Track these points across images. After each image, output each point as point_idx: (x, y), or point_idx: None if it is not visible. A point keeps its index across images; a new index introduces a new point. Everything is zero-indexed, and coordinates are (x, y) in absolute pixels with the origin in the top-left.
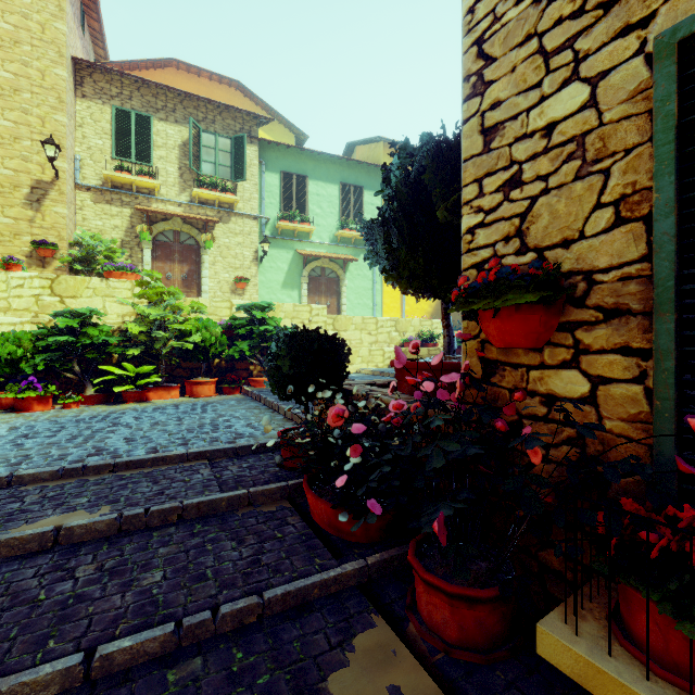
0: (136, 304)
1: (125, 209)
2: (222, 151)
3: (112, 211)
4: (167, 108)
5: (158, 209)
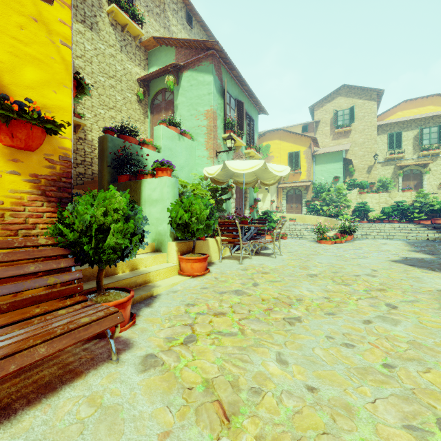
0: (415, 198)
1: (391, 166)
2: (432, 133)
3: (387, 168)
4: (407, 126)
5: (405, 163)
